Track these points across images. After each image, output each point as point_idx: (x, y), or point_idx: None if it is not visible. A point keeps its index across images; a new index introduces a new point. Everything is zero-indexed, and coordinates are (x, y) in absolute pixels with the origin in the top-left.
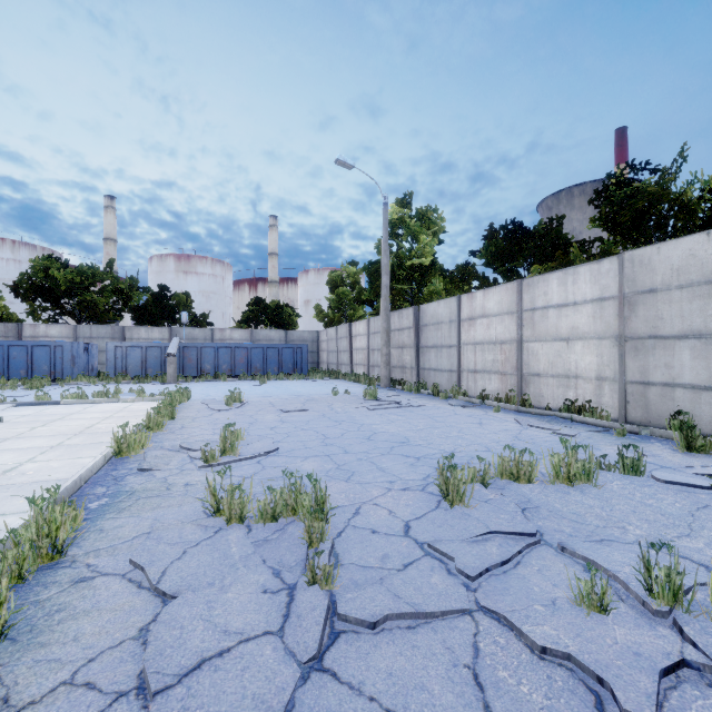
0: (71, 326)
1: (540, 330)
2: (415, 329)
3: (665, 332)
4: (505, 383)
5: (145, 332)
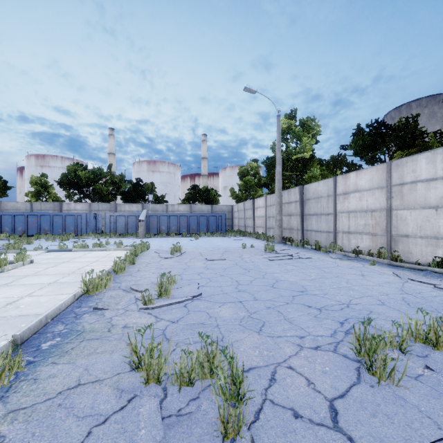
0: (88, 204)
1: (408, 201)
2: (300, 202)
3: None
4: (375, 241)
5: (128, 206)
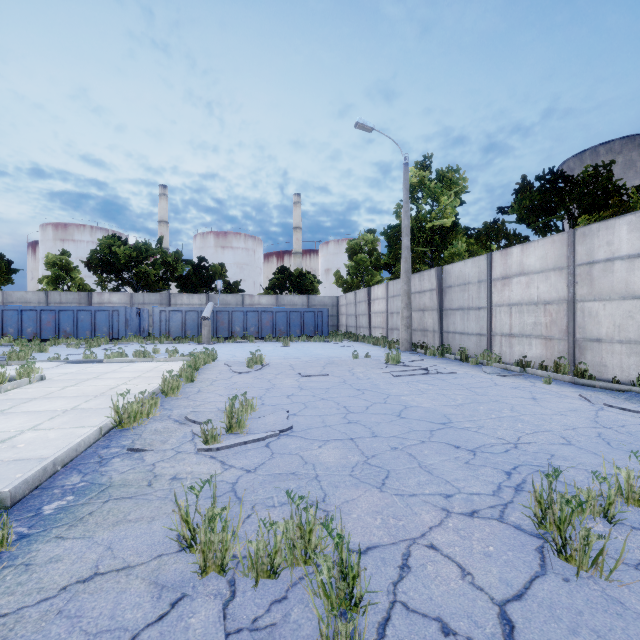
0: (128, 294)
1: (601, 287)
2: (438, 291)
3: None
4: (551, 349)
5: (186, 298)
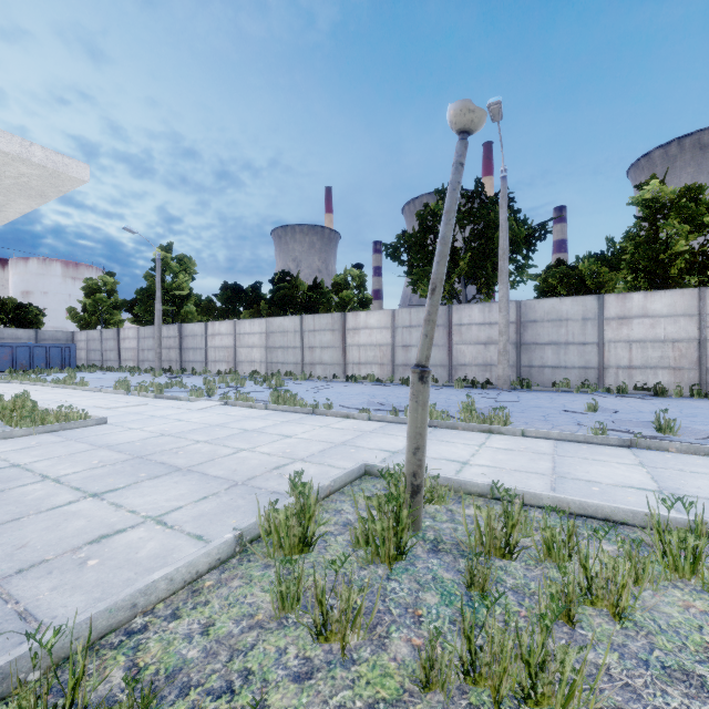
0: None
1: (242, 343)
2: (180, 338)
3: (276, 346)
4: (229, 366)
5: None
